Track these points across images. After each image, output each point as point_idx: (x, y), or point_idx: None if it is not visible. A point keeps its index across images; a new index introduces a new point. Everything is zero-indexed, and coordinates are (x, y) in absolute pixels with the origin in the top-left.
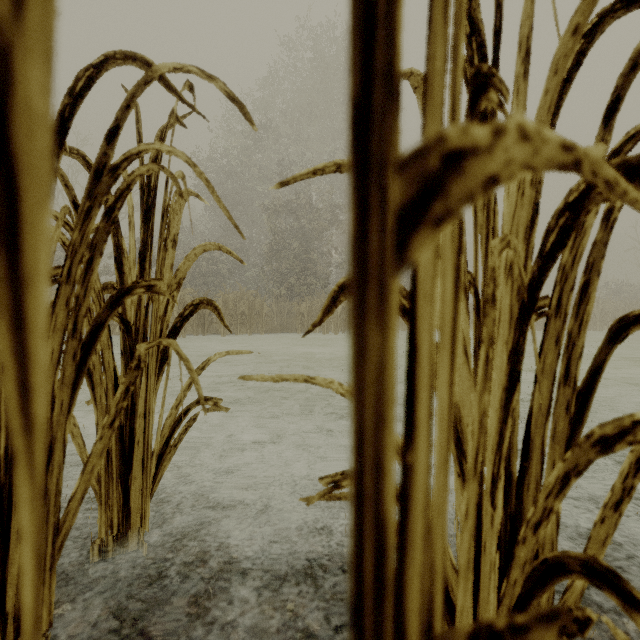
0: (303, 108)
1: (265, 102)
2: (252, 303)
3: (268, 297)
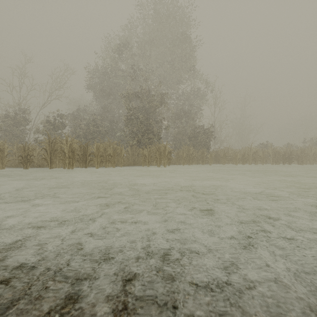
0: (147, 42)
1: (126, 39)
2: (115, 149)
3: (128, 146)
